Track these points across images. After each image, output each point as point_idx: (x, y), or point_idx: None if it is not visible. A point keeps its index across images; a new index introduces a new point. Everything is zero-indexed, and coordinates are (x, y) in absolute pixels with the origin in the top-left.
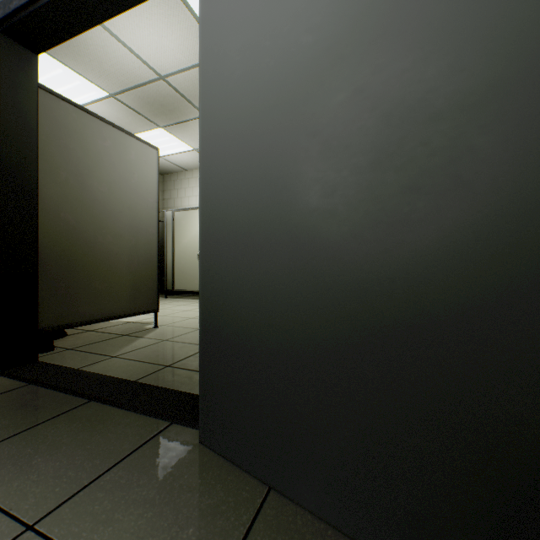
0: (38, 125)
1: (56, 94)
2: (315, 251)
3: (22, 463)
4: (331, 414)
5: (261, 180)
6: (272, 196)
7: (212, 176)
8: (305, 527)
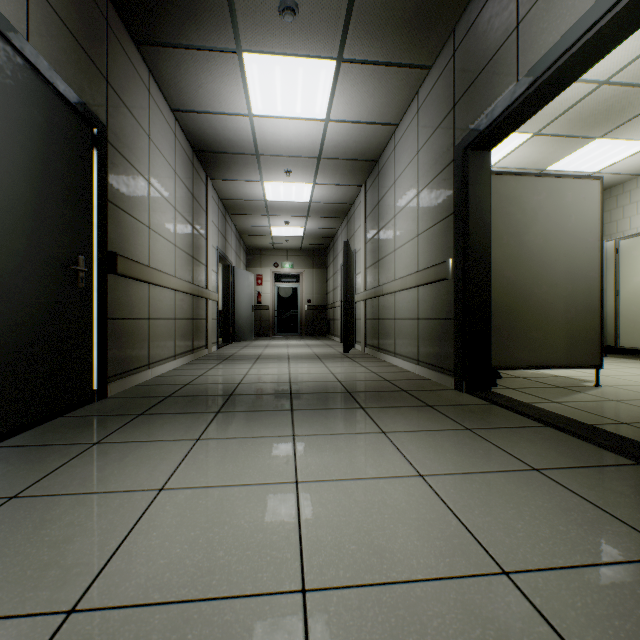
0: (490, 206)
1: (499, 174)
2: None
3: (513, 442)
4: None
5: None
6: None
7: None
8: None
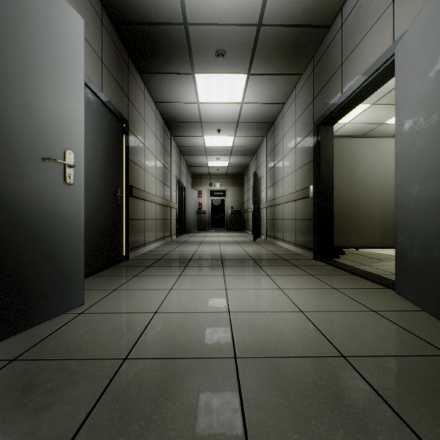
0: (332, 156)
1: (339, 137)
2: (431, 212)
3: (331, 280)
4: (435, 275)
5: (414, 183)
6: (418, 190)
7: (398, 181)
8: (426, 318)
